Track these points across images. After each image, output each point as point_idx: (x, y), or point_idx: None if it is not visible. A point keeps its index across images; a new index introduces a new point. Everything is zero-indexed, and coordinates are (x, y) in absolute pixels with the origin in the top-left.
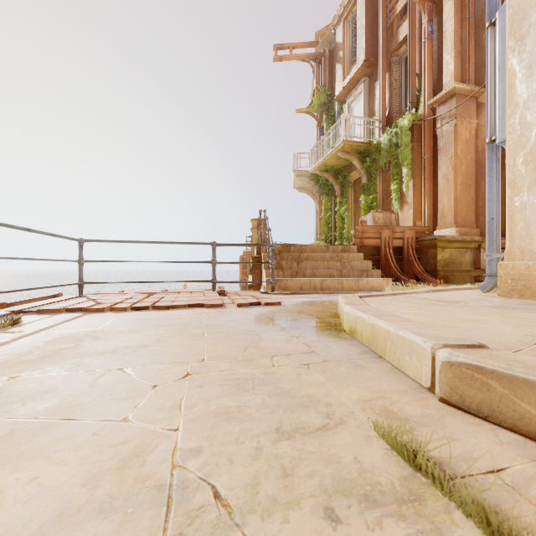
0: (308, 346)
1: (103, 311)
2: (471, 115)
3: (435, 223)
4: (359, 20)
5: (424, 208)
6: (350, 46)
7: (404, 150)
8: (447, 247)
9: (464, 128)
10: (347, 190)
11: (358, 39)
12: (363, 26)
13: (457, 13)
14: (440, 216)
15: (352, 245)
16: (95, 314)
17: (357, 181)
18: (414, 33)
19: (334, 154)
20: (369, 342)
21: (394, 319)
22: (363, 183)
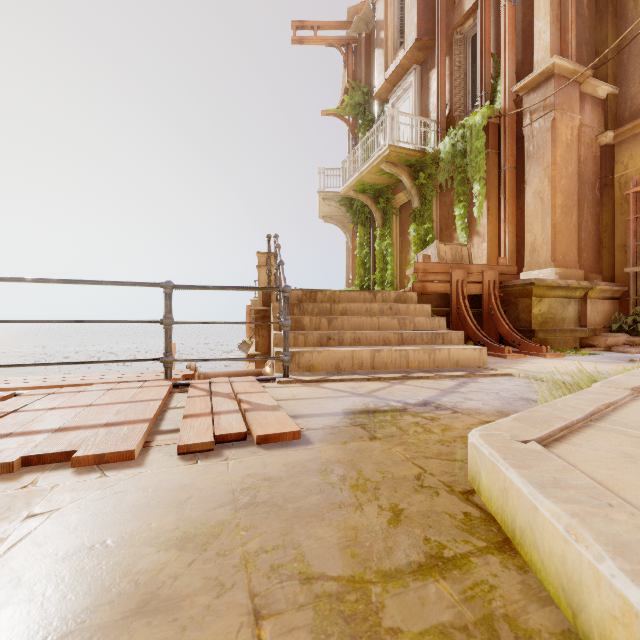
0: None
1: None
2: (574, 107)
3: (520, 262)
4: None
5: (504, 240)
6: (395, 23)
7: (475, 158)
8: (546, 296)
9: (565, 125)
10: (391, 218)
11: (407, 12)
12: None
13: None
14: (529, 251)
15: (410, 292)
16: None
17: (404, 206)
18: None
19: (375, 166)
20: None
21: None
22: (413, 208)
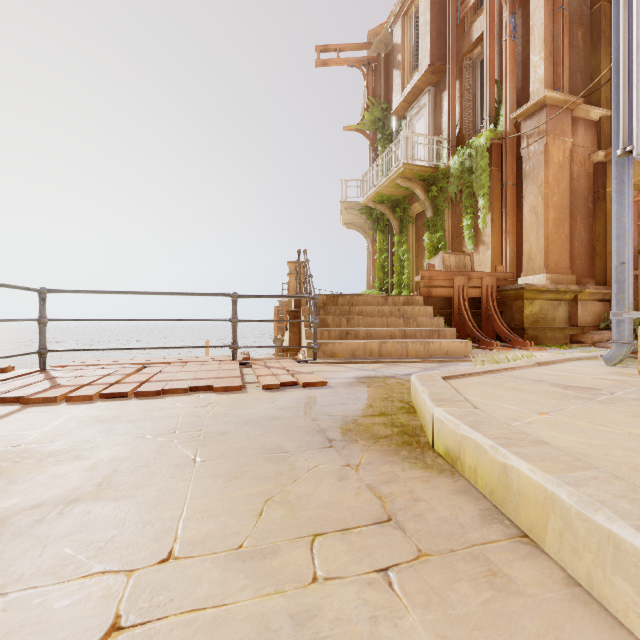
0: (379, 496)
1: (54, 402)
2: (566, 132)
3: (520, 268)
4: (423, 15)
5: (505, 248)
6: (411, 48)
7: (480, 176)
8: (537, 299)
9: (557, 148)
10: (408, 226)
11: (422, 39)
12: (428, 22)
13: (548, 3)
14: (526, 259)
15: (417, 296)
16: (39, 408)
17: (419, 215)
18: (492, 29)
19: (392, 181)
20: (496, 496)
21: (547, 457)
22: (427, 218)
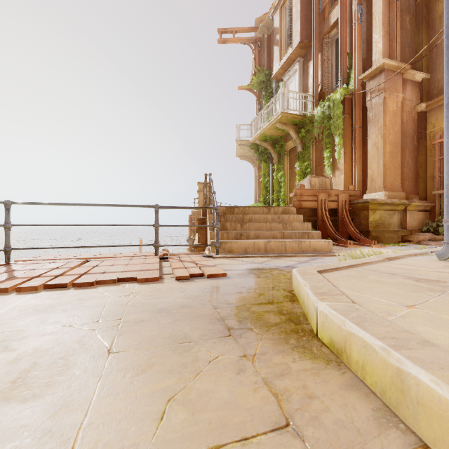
0: (275, 393)
1: (6, 292)
2: (398, 89)
3: (365, 187)
4: (295, 6)
5: (354, 173)
6: (286, 30)
7: (336, 121)
8: (378, 209)
9: (392, 101)
10: (284, 158)
11: (294, 23)
12: (298, 11)
13: None
14: (369, 181)
15: (291, 207)
16: None
17: (292, 150)
18: (344, 16)
19: (273, 125)
20: (388, 396)
21: (443, 364)
22: (298, 152)
